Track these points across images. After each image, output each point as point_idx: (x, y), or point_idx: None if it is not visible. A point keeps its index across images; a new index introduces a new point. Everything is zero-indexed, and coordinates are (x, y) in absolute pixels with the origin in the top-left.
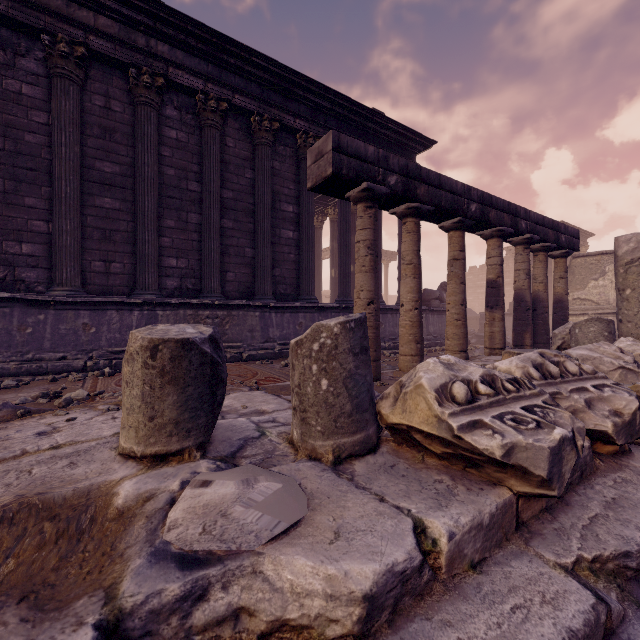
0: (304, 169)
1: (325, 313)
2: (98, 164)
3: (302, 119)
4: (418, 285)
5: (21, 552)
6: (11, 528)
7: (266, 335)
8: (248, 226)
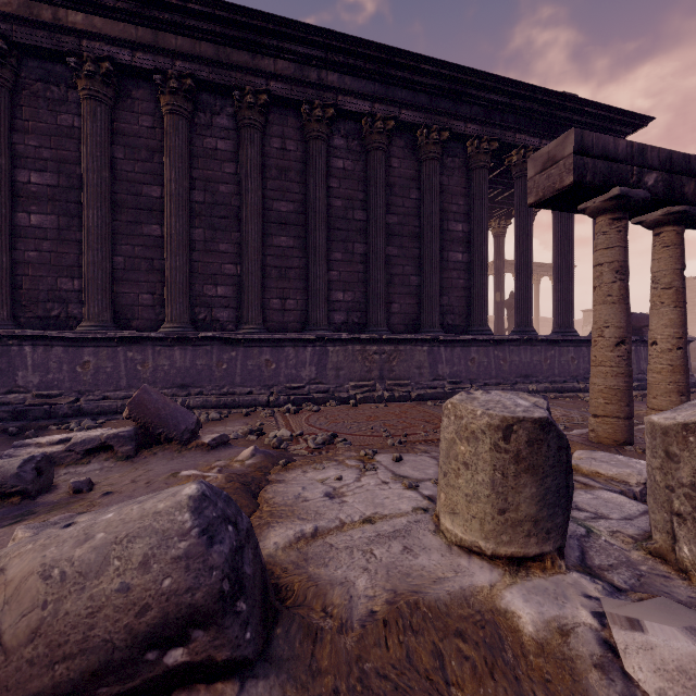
0: (476, 180)
1: (501, 347)
2: (275, 205)
3: (474, 122)
4: (682, 316)
5: (462, 683)
6: (416, 637)
7: (435, 372)
8: (413, 252)
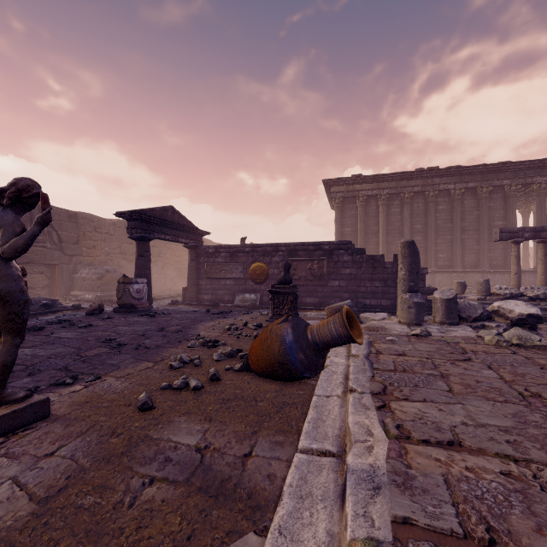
0: (509, 202)
1: (523, 274)
2: (415, 226)
3: (507, 179)
4: (544, 267)
5: None
6: None
7: None
8: (475, 236)
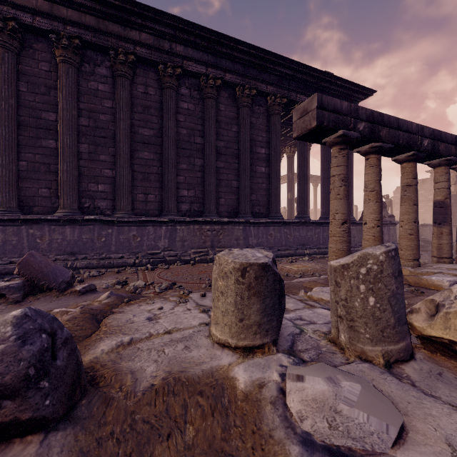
0: (273, 121)
1: (288, 226)
2: (140, 130)
3: (272, 85)
4: (380, 207)
5: (193, 420)
6: (175, 397)
7: (247, 243)
8: (234, 165)
